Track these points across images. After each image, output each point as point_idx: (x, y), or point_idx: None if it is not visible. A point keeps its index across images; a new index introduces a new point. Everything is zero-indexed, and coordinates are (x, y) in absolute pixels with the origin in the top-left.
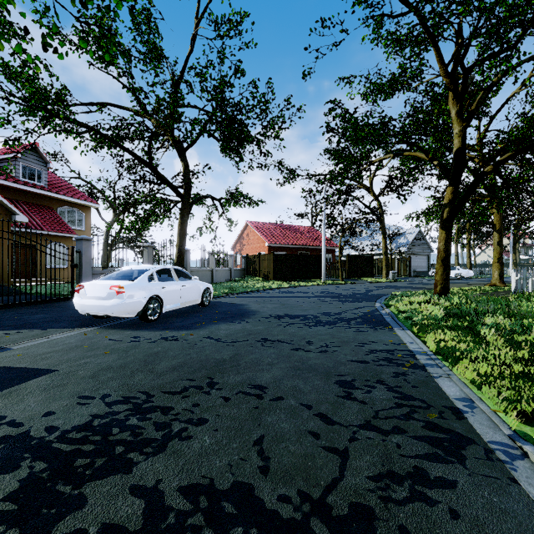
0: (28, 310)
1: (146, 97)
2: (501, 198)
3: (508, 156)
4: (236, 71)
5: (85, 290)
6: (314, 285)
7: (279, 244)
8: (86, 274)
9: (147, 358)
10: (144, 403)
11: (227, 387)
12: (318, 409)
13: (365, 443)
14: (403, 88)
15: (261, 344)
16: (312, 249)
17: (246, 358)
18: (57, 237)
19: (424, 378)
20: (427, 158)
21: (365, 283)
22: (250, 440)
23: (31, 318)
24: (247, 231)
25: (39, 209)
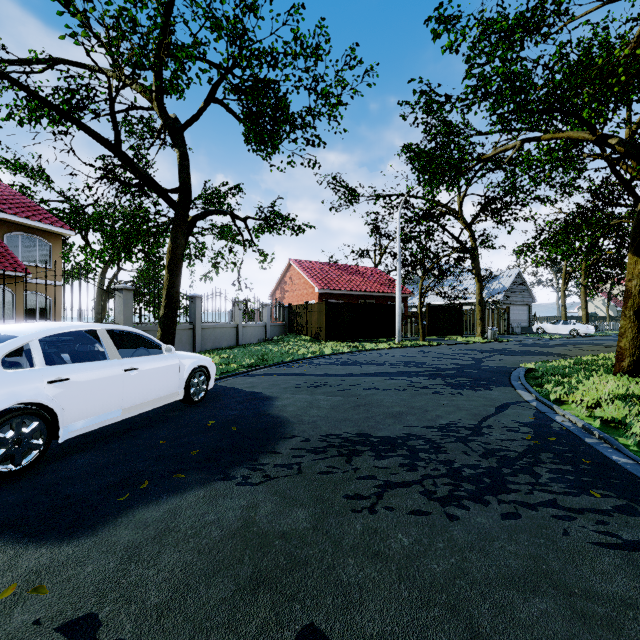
0: None
1: None
2: None
3: None
4: None
5: None
6: (387, 349)
7: (333, 290)
8: None
9: None
10: None
11: None
12: None
13: None
14: (539, 31)
15: None
16: (378, 296)
17: None
18: None
19: None
20: (593, 137)
21: (455, 344)
22: None
23: None
24: (290, 273)
25: None
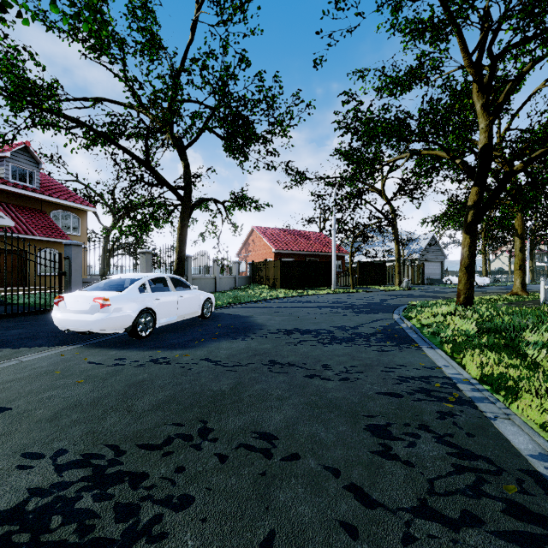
0: (5, 324)
1: (141, 87)
2: (528, 200)
3: (541, 153)
4: (240, 60)
5: (65, 303)
6: (324, 294)
7: (286, 251)
8: (75, 283)
9: (127, 389)
10: (109, 466)
11: (224, 437)
12: (348, 476)
13: (427, 547)
14: (421, 81)
15: (268, 368)
16: (321, 255)
17: (250, 389)
18: (49, 242)
19: (478, 420)
20: (448, 157)
21: (377, 291)
22: (254, 541)
23: (5, 334)
24: (253, 237)
25: (30, 212)
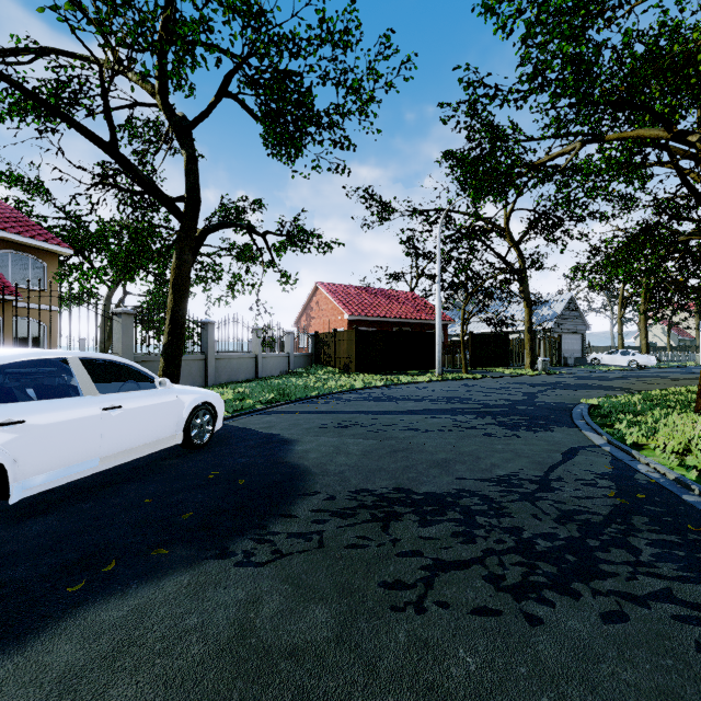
0: None
1: None
2: None
3: None
4: None
5: None
6: (425, 382)
7: (364, 317)
8: None
9: None
10: None
11: None
12: None
13: None
14: (602, 15)
15: None
16: (414, 324)
17: None
18: None
19: None
20: (668, 135)
21: (502, 377)
22: None
23: None
24: (317, 297)
25: None
